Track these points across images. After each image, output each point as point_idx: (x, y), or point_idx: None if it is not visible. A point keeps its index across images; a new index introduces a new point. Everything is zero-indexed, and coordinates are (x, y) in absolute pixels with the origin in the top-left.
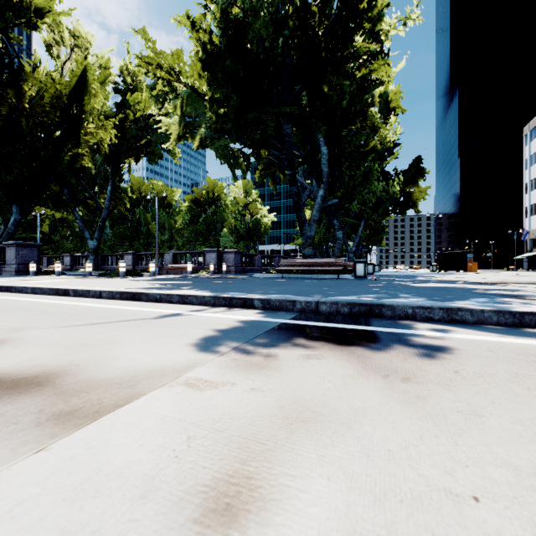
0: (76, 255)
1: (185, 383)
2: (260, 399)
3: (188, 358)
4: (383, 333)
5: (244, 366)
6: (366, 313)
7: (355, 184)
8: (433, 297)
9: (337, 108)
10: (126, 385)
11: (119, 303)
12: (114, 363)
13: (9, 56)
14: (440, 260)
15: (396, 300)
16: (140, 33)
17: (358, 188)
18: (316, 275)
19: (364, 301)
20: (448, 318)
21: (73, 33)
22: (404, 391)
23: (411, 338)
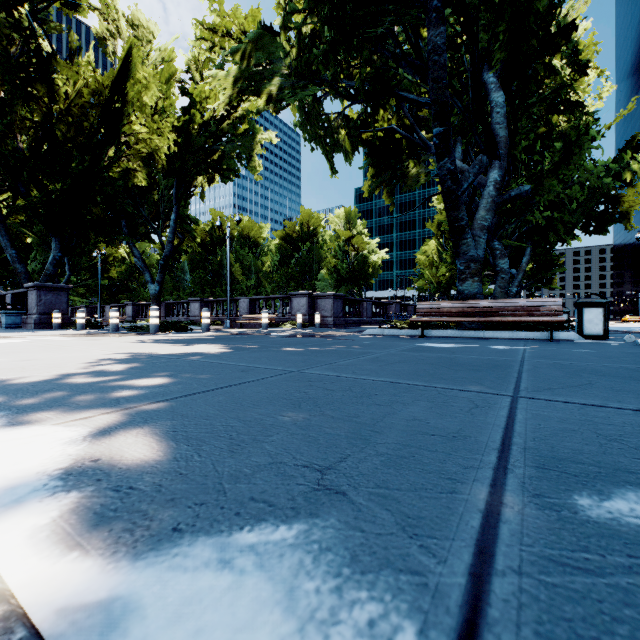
0: (139, 304)
1: None
2: None
3: None
4: None
5: None
6: None
7: (544, 171)
8: None
9: None
10: None
11: None
12: None
13: (35, 37)
14: None
15: None
16: None
17: (547, 180)
18: (493, 333)
19: None
20: None
21: (132, 24)
22: None
23: None
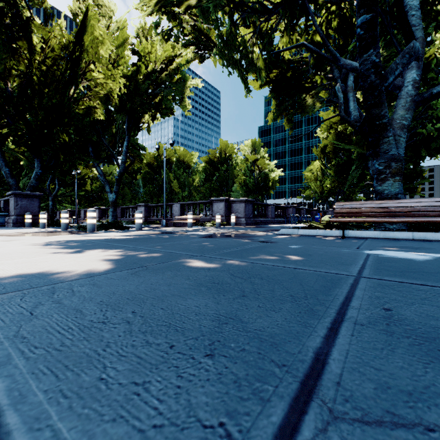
0: (103, 208)
1: None
2: None
3: None
4: None
5: None
6: None
7: None
8: None
9: None
10: None
11: None
12: None
13: (17, 4)
14: None
15: None
16: None
17: None
18: (425, 234)
19: None
20: None
21: (97, 4)
22: None
23: None
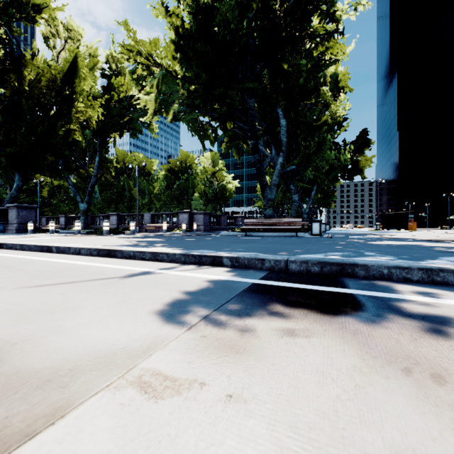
0: (70, 216)
1: (137, 381)
2: (243, 420)
3: (149, 334)
4: (367, 298)
5: (217, 349)
6: (338, 273)
7: (310, 153)
8: (400, 256)
9: (295, 84)
10: (57, 385)
11: (95, 260)
12: (57, 342)
13: (11, 45)
14: (383, 220)
15: (365, 258)
16: (122, 24)
17: (313, 157)
18: (277, 233)
19: (336, 261)
20: (428, 279)
21: (67, 27)
22: (452, 405)
23: (402, 305)
